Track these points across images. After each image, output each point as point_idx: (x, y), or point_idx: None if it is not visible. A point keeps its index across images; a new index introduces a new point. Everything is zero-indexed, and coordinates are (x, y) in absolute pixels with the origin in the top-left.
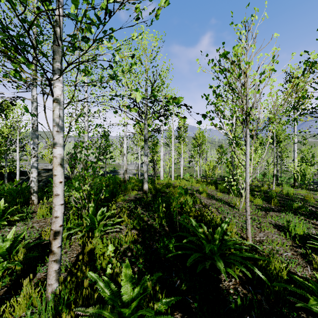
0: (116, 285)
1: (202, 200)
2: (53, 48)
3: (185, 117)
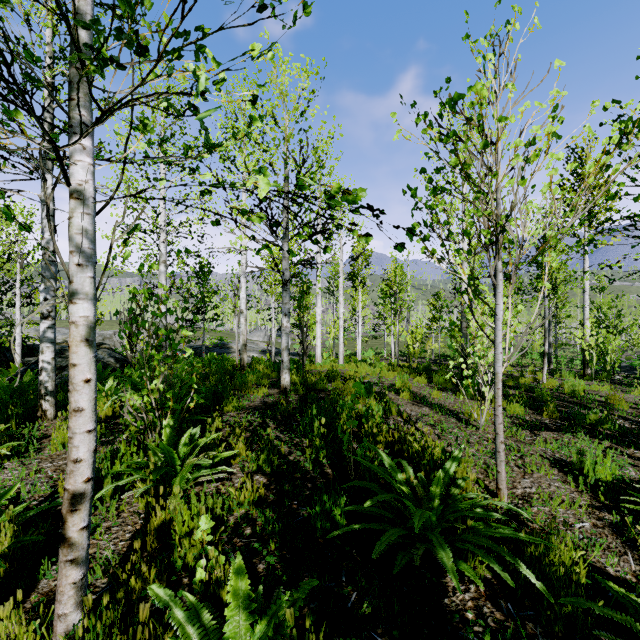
0: (214, 610)
1: (403, 407)
2: (70, 75)
3: (369, 235)
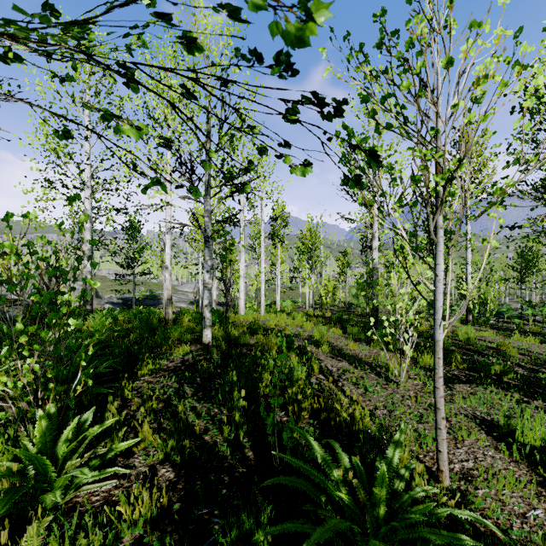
0: None
1: (323, 362)
2: None
3: (308, 163)
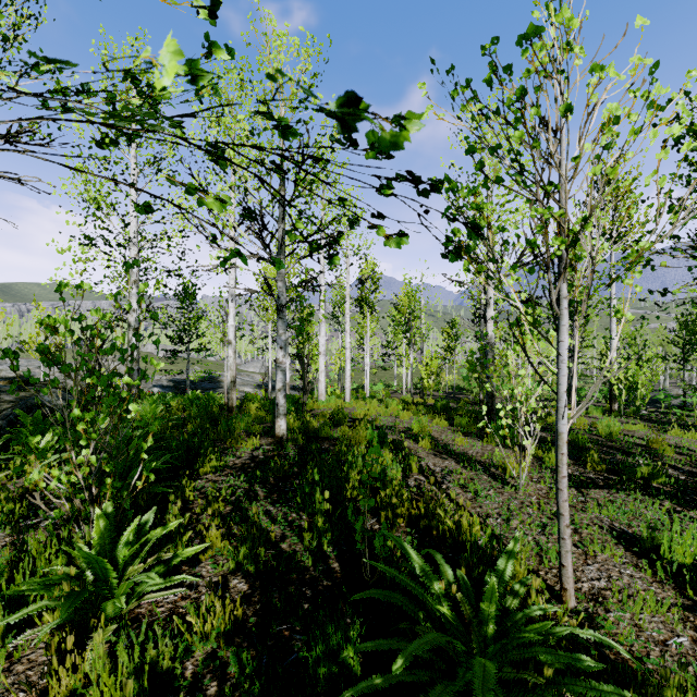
0: None
1: (424, 461)
2: None
3: (403, 234)
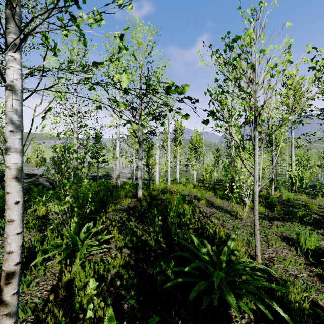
0: None
1: (202, 208)
2: (5, 13)
3: (188, 115)
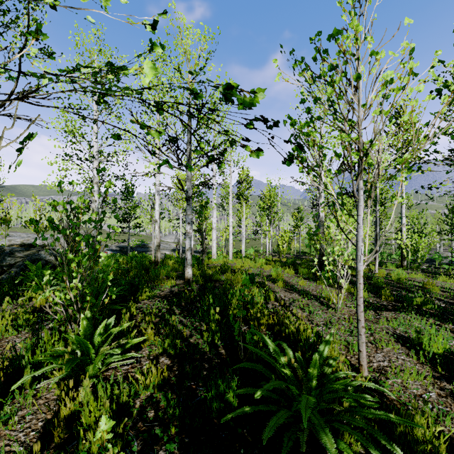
0: None
1: (278, 294)
2: None
3: (260, 150)
